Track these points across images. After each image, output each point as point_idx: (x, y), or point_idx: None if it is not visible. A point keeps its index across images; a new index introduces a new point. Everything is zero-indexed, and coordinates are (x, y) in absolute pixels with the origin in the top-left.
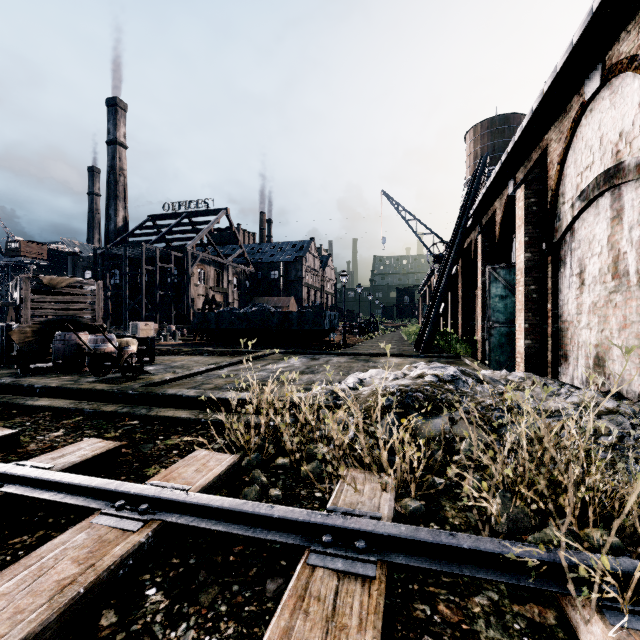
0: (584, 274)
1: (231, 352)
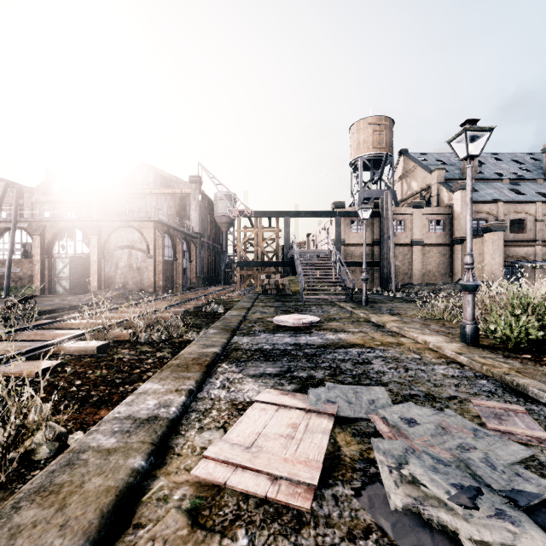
0: (118, 266)
1: None
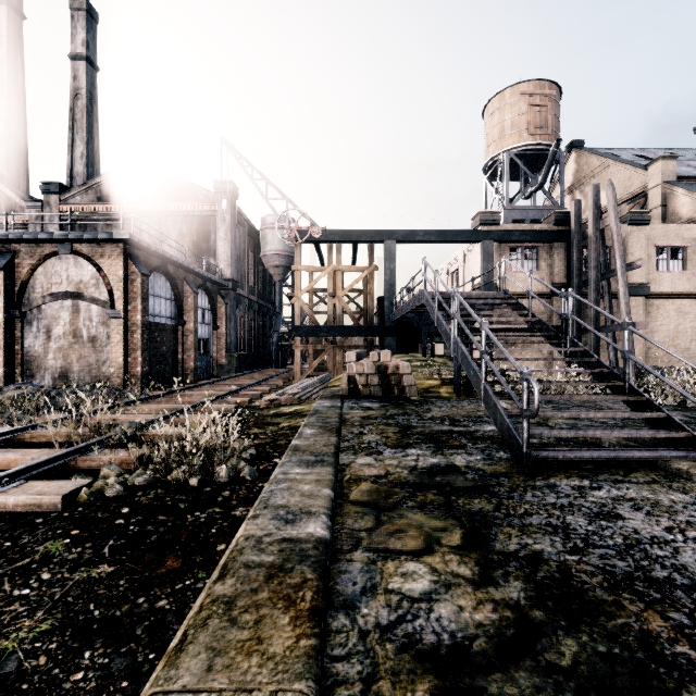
0: (52, 333)
1: None
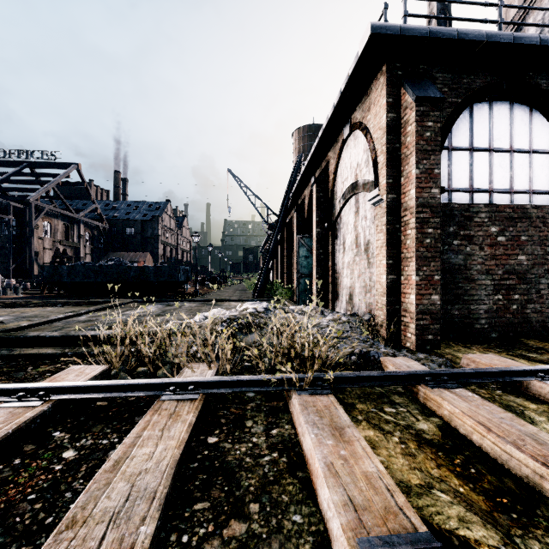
0: (345, 244)
1: (87, 302)
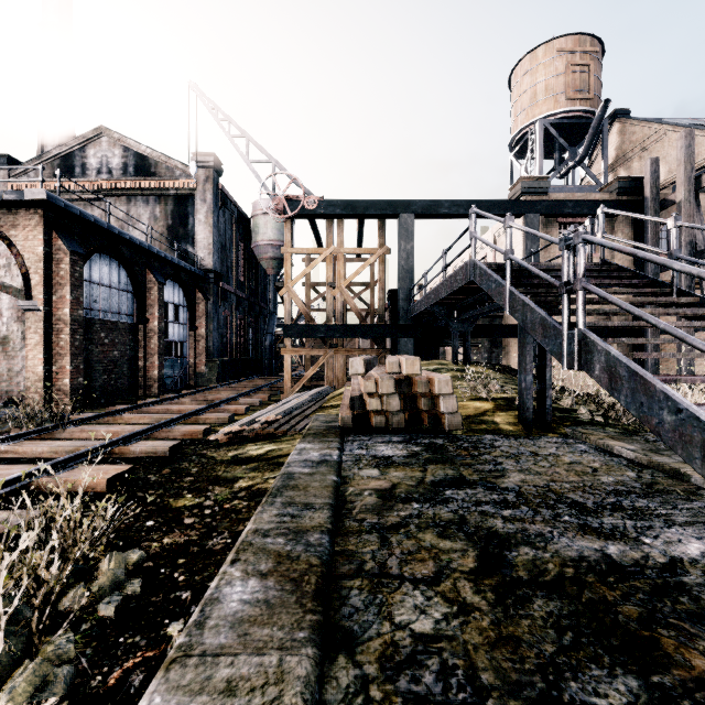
0: None
1: None
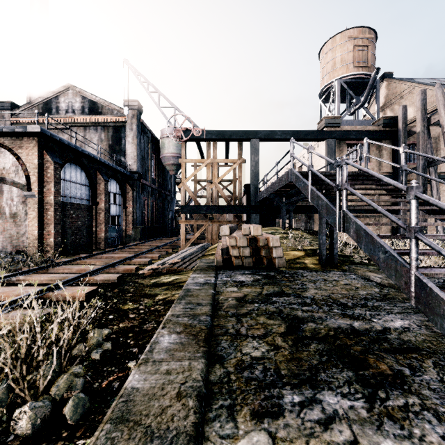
0: None
1: None
